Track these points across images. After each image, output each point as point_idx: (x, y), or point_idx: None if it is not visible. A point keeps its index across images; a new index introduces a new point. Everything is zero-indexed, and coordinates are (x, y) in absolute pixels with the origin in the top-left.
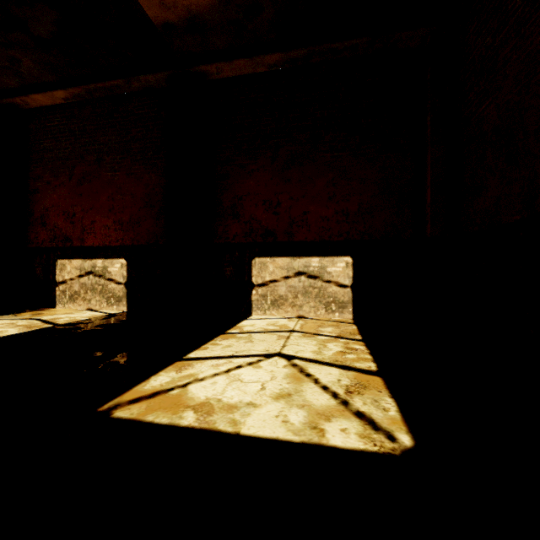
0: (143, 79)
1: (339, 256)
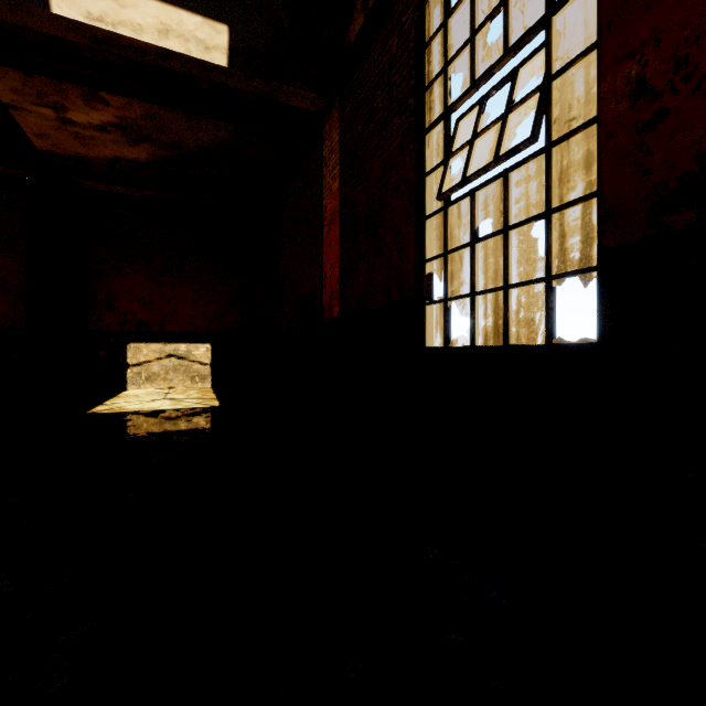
0: (0, 168)
1: (202, 343)
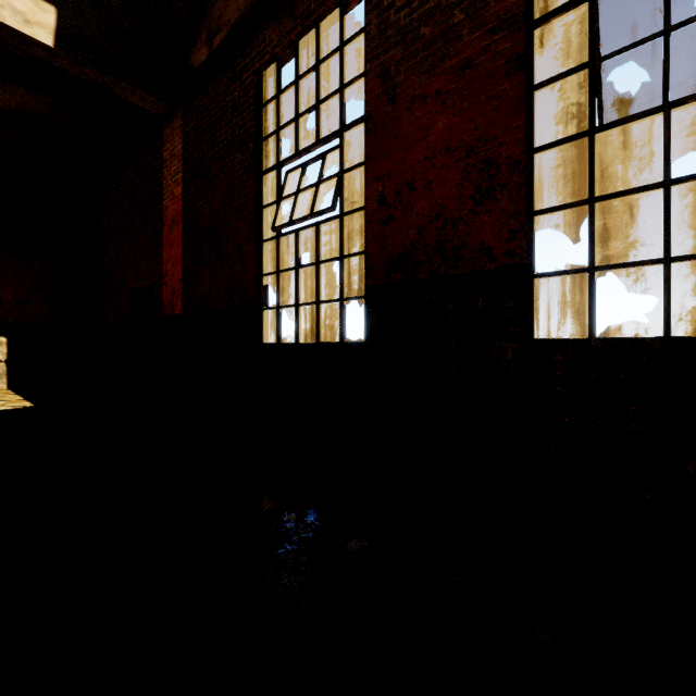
0: None
1: None
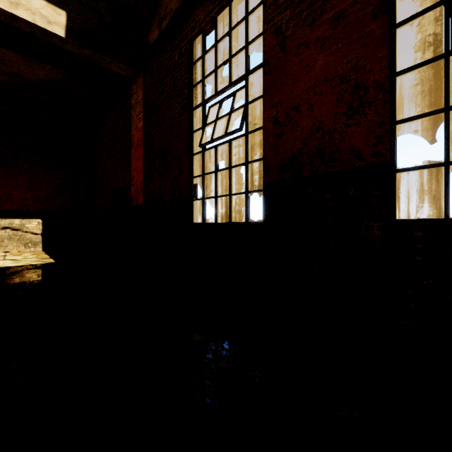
0: None
1: (34, 218)
